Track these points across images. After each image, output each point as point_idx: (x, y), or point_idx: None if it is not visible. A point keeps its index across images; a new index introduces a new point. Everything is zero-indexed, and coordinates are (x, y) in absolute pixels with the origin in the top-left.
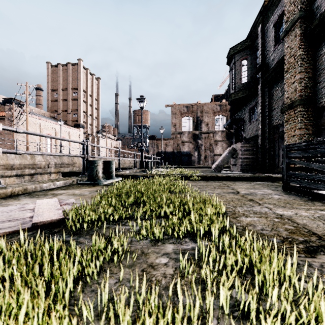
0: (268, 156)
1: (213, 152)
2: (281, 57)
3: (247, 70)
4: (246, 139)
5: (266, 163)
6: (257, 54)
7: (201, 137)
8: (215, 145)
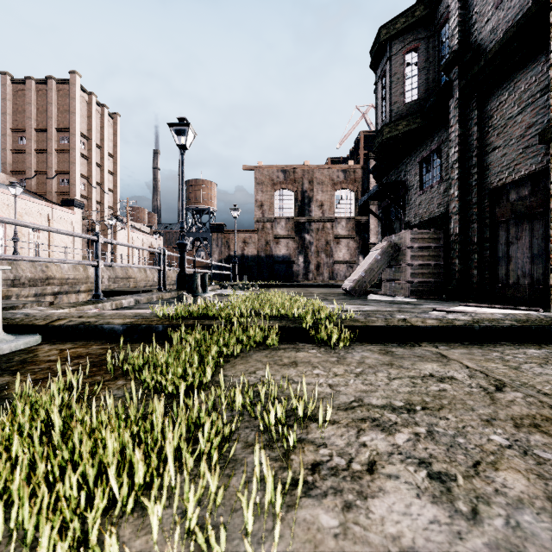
0: (477, 260)
1: (332, 257)
2: (531, 4)
3: (417, 74)
4: (411, 226)
5: (472, 278)
6: (443, 35)
7: (310, 228)
8: (335, 245)
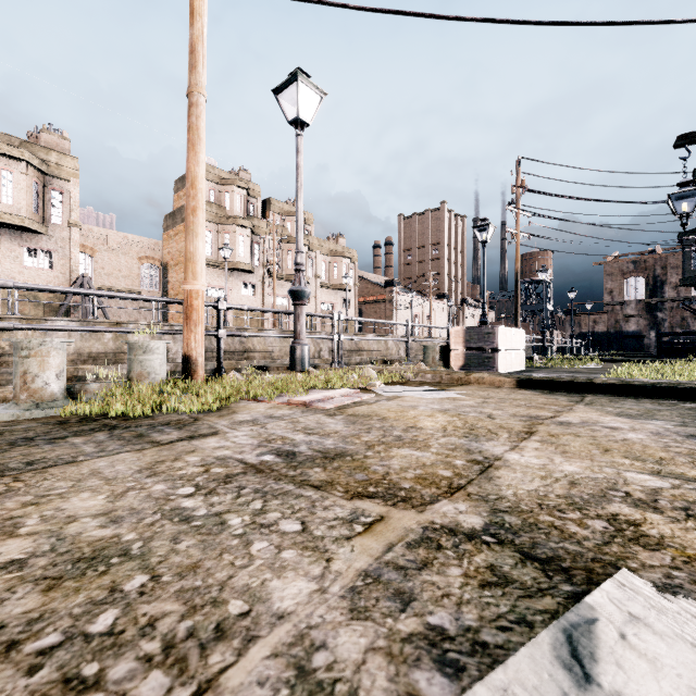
0: None
1: None
2: None
3: None
4: None
5: None
6: None
7: (662, 308)
8: (692, 321)
